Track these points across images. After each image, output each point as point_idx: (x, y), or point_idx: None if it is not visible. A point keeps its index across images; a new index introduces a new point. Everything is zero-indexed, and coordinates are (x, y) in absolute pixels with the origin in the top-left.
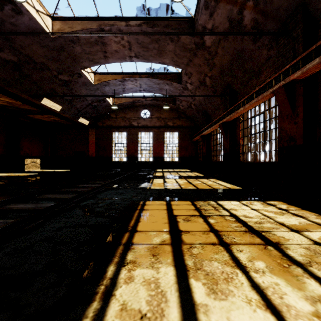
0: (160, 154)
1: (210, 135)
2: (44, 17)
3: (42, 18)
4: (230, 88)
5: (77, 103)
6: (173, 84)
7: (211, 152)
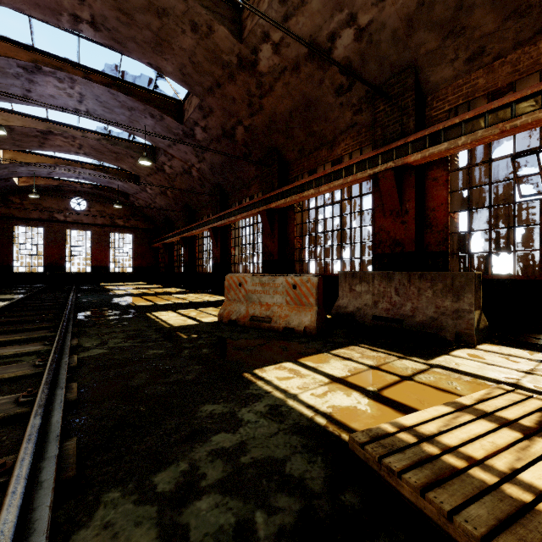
0: (104, 263)
1: (174, 243)
2: None
3: None
4: (190, 207)
5: None
6: (129, 183)
7: (175, 262)
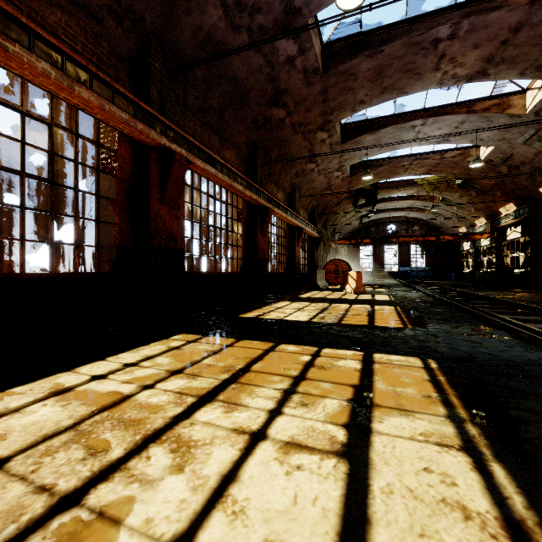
0: None
1: None
2: None
3: None
4: None
5: None
6: None
7: None
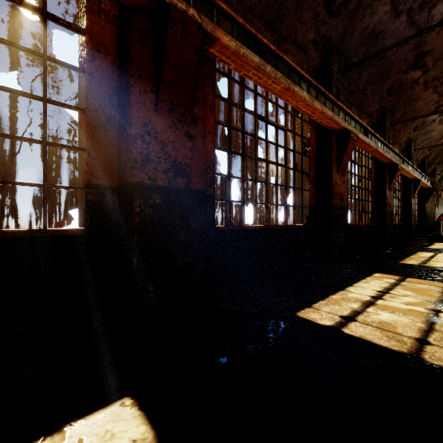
0: None
1: None
2: None
3: None
4: None
5: None
6: None
7: None
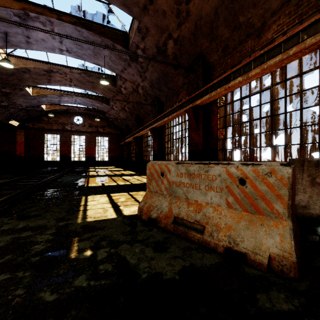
0: (92, 155)
1: (131, 142)
2: (3, 56)
3: (2, 57)
4: (139, 116)
5: (12, 108)
6: (103, 104)
7: (131, 154)
